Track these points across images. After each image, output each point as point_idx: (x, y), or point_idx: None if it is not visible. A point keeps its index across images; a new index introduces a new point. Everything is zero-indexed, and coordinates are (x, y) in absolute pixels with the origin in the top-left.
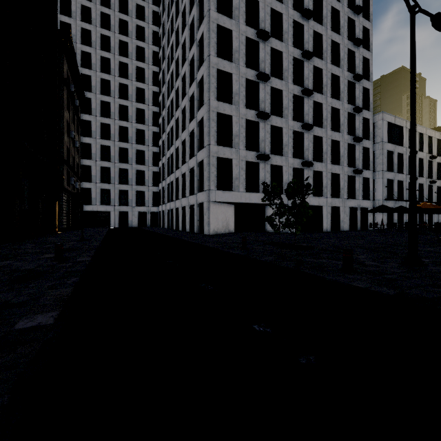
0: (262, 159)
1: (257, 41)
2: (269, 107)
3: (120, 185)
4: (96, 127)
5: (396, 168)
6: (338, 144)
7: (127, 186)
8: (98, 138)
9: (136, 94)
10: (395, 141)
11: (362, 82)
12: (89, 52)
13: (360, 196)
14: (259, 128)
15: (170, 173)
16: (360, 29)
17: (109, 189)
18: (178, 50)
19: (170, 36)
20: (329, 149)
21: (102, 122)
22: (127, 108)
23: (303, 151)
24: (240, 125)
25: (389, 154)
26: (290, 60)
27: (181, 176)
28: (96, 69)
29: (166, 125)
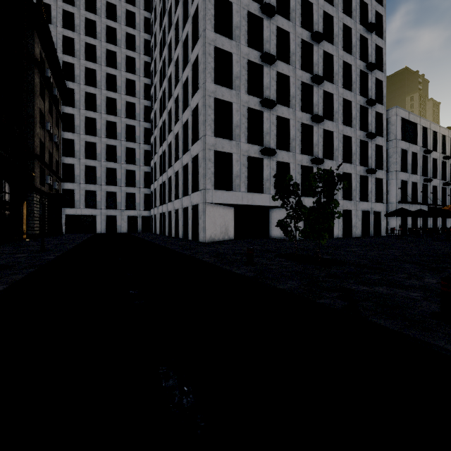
0: (267, 154)
1: (261, 18)
2: (275, 94)
3: (108, 186)
4: (79, 121)
5: (410, 168)
6: (350, 140)
7: (116, 187)
8: (82, 133)
9: (125, 86)
10: (409, 139)
11: (375, 72)
12: (71, 37)
13: (373, 199)
14: (263, 118)
15: (162, 172)
16: (372, 14)
17: (94, 190)
18: (171, 32)
19: (162, 18)
20: (341, 145)
21: (87, 116)
22: (115, 101)
23: (312, 147)
24: (242, 114)
25: (403, 152)
26: (298, 42)
27: (174, 174)
28: (79, 56)
29: (158, 119)
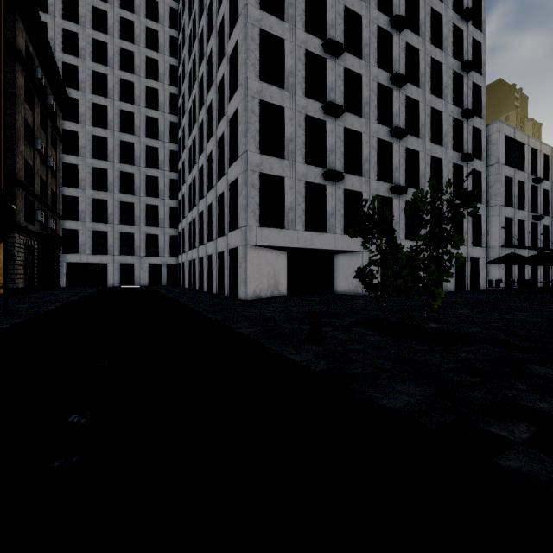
0: (332, 179)
1: None
2: (342, 98)
3: (123, 225)
4: (85, 140)
5: (516, 202)
6: (440, 163)
7: (133, 227)
8: (88, 156)
9: (145, 96)
10: (514, 164)
11: (471, 75)
12: (75, 32)
13: (470, 241)
14: (326, 131)
15: (192, 206)
16: None
17: (105, 231)
18: (202, 20)
19: (192, 4)
20: (428, 170)
21: (95, 135)
22: (132, 116)
23: (391, 172)
24: (297, 124)
25: (507, 181)
26: (373, 29)
27: (206, 208)
28: (85, 56)
29: (187, 138)
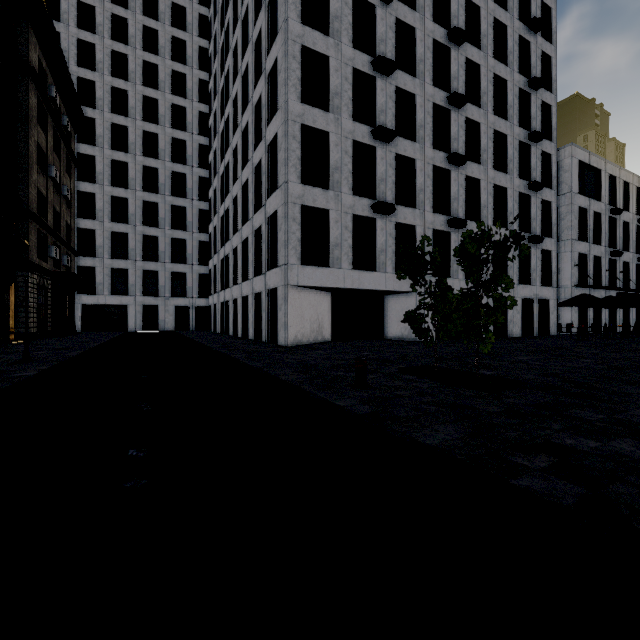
0: (382, 211)
1: (372, 5)
2: (393, 121)
3: (145, 262)
4: (103, 166)
5: (591, 236)
6: (504, 193)
7: (157, 264)
8: (106, 184)
9: (171, 115)
10: (590, 193)
11: (540, 93)
12: (91, 42)
13: (538, 280)
14: (376, 158)
15: (225, 241)
16: (537, 5)
17: (125, 268)
18: (237, 31)
19: (225, 13)
20: (491, 200)
21: (114, 159)
22: (156, 137)
23: (449, 203)
24: (343, 150)
25: (581, 212)
26: (428, 44)
27: (241, 244)
28: (103, 70)
29: (219, 163)
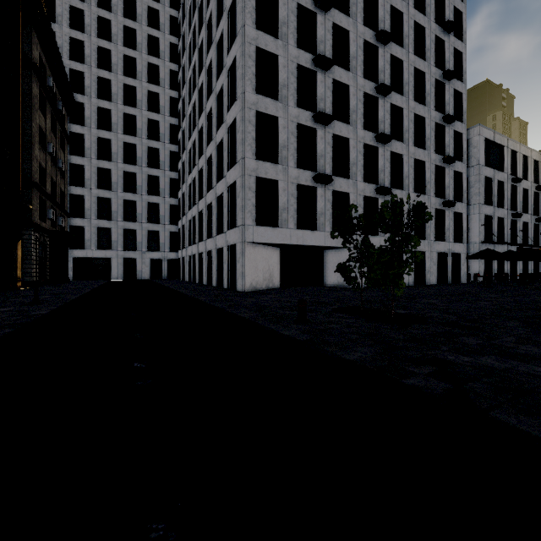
0: (322, 182)
1: (314, 12)
2: (331, 108)
3: (126, 222)
4: (91, 142)
5: (496, 201)
6: (423, 165)
7: (135, 224)
8: (93, 157)
9: (147, 100)
10: (494, 165)
11: (453, 83)
12: (81, 40)
13: (451, 238)
14: (316, 137)
15: (192, 205)
16: (450, 10)
17: (109, 227)
18: (202, 32)
19: (192, 16)
20: (412, 171)
21: (99, 137)
22: (134, 118)
23: (377, 174)
24: (290, 132)
25: (487, 181)
26: (359, 43)
27: (206, 207)
28: (91, 63)
29: (187, 140)
